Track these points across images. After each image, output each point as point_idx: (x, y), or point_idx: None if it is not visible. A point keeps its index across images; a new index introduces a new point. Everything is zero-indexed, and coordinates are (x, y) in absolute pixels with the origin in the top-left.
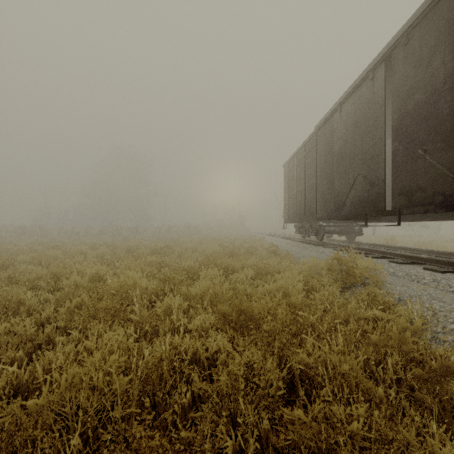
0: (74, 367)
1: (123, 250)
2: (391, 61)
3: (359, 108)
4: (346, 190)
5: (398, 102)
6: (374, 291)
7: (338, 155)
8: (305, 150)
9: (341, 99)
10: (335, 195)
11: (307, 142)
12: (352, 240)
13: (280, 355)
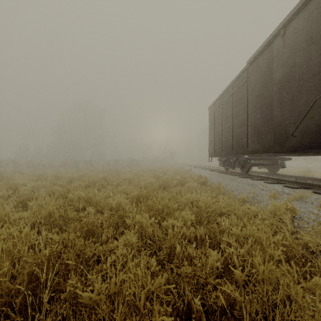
0: None
1: (63, 181)
2: None
3: (317, 18)
4: (293, 119)
5: None
6: None
7: (280, 83)
8: (233, 88)
9: (288, 18)
10: (276, 126)
11: (235, 80)
12: (275, 172)
13: None
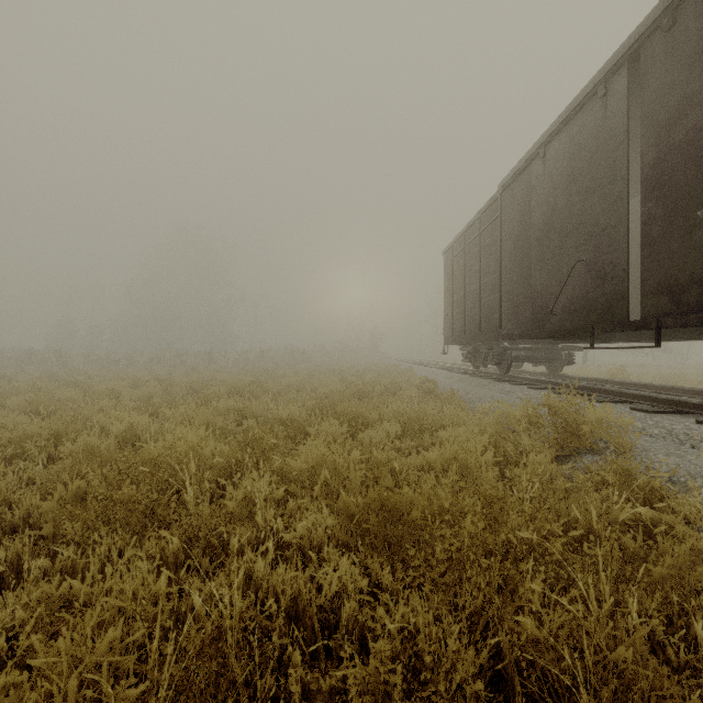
0: (8, 670)
1: (183, 388)
2: (641, 61)
3: (578, 148)
4: (554, 288)
5: (654, 131)
6: (627, 466)
7: (540, 231)
8: (480, 224)
9: (546, 136)
10: (535, 297)
11: (484, 211)
12: (556, 372)
13: (471, 611)
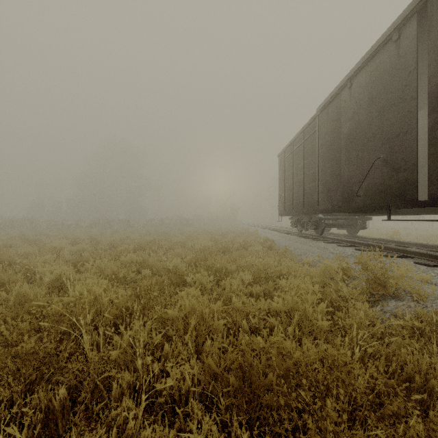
0: None
1: (105, 245)
2: (428, 11)
3: (377, 79)
4: (358, 178)
5: None
6: (437, 319)
7: (347, 138)
8: (304, 136)
9: (352, 72)
10: (343, 184)
11: (306, 127)
12: (354, 234)
13: None
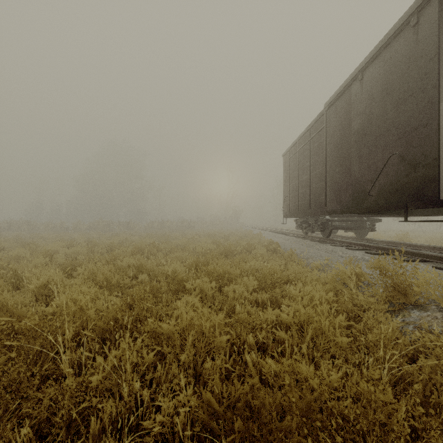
0: None
1: (102, 248)
2: None
3: (392, 68)
4: (370, 176)
5: None
6: None
7: (358, 134)
8: (310, 134)
9: (364, 62)
10: (354, 183)
11: (313, 124)
12: (362, 236)
13: None
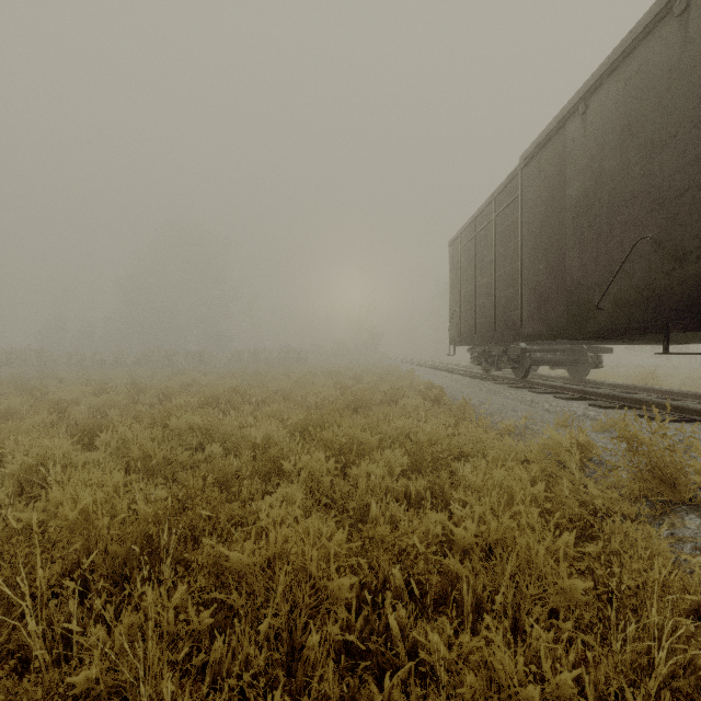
0: None
1: (152, 396)
2: None
3: (639, 91)
4: (600, 276)
5: None
6: None
7: (578, 206)
8: (495, 208)
9: (590, 83)
10: (571, 288)
11: (500, 192)
12: (581, 376)
13: None
